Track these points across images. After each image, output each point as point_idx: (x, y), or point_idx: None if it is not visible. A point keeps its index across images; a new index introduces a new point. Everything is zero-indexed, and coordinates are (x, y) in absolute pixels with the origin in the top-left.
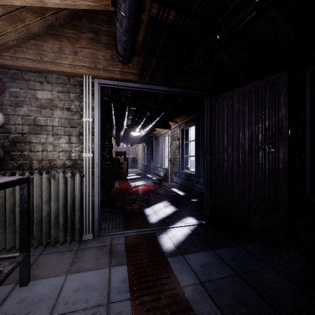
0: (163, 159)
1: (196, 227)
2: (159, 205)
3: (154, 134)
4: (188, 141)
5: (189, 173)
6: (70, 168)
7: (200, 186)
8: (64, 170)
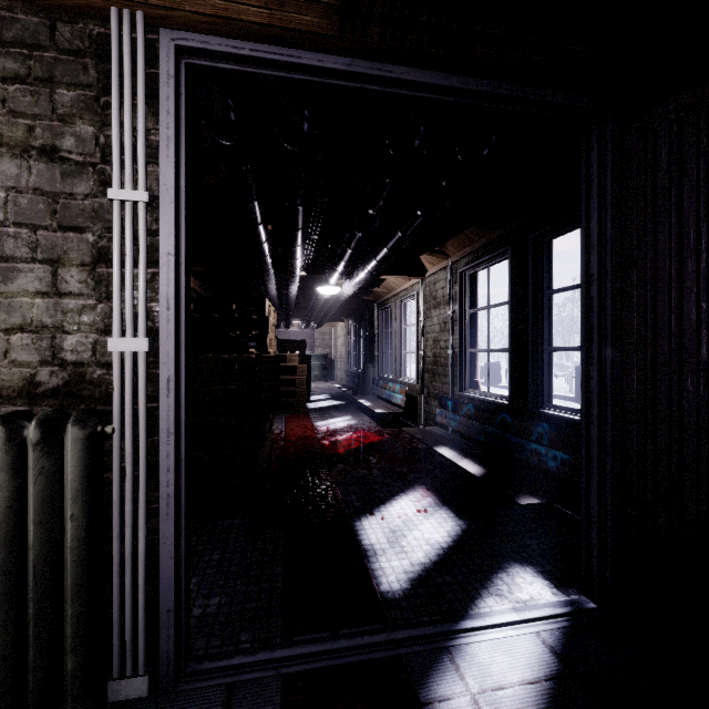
0: (400, 358)
1: (567, 631)
2: (403, 505)
3: (376, 294)
4: (475, 307)
5: (487, 403)
6: (55, 400)
7: (536, 447)
8: (28, 409)
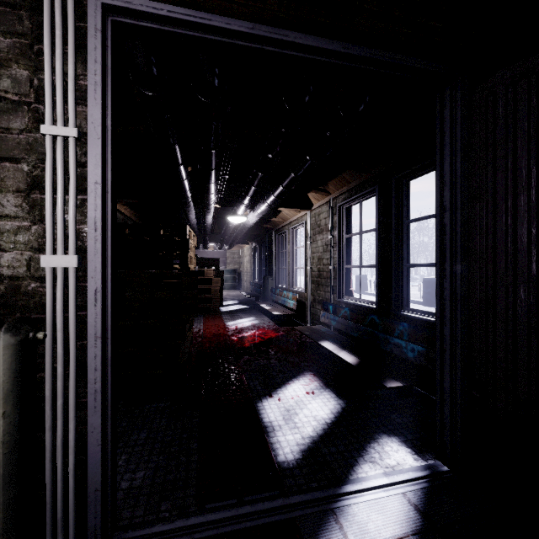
0: (293, 272)
1: (427, 491)
2: (295, 388)
3: (274, 223)
4: (350, 233)
5: (359, 307)
6: None
7: (398, 341)
8: None
